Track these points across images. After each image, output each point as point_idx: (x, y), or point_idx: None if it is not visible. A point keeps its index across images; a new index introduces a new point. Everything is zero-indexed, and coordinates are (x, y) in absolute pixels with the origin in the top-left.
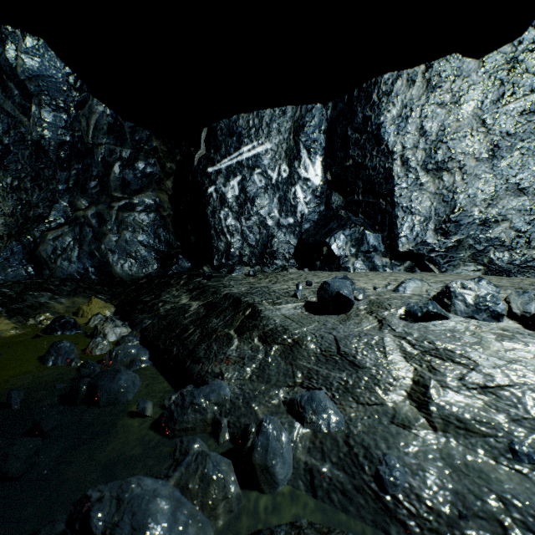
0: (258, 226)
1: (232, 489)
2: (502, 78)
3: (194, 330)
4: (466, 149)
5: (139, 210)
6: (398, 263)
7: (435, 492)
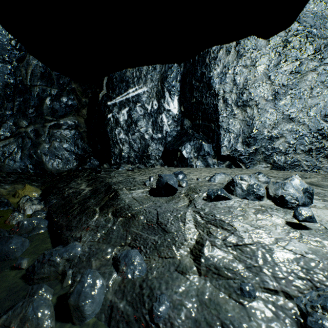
0: (139, 139)
1: (45, 325)
2: (280, 51)
3: (77, 207)
4: (260, 93)
5: (64, 128)
6: (222, 162)
7: (182, 321)
